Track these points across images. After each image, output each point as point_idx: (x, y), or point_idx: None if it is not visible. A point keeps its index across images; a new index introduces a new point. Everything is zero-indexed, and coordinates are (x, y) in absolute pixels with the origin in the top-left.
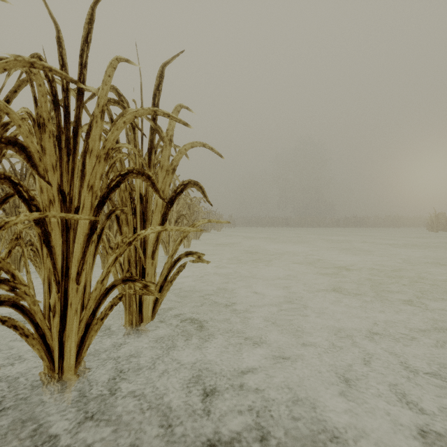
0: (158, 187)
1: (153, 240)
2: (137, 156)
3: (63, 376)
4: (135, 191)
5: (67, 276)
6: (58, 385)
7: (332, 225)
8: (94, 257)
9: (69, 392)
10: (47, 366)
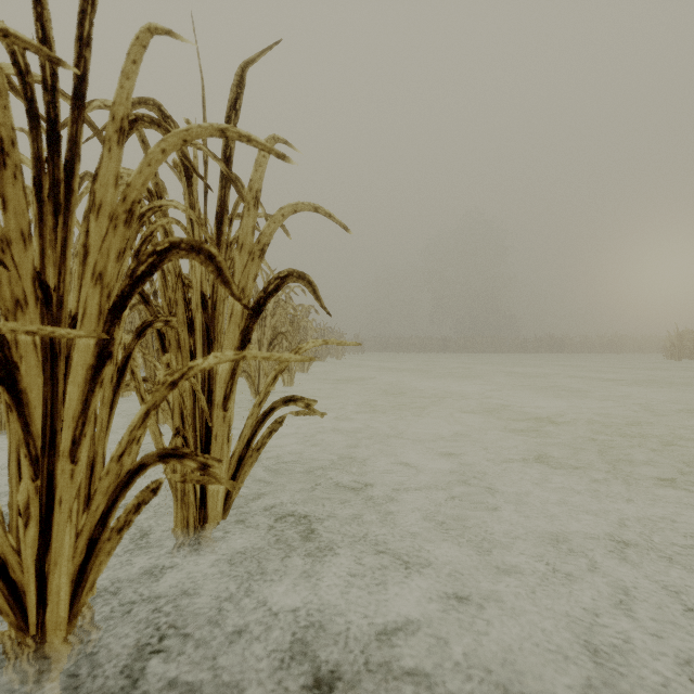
0: (228, 276)
1: (225, 376)
2: (197, 226)
3: (46, 641)
4: (193, 288)
5: (53, 447)
6: (35, 657)
7: (515, 349)
8: (112, 409)
9: (56, 671)
10: (12, 623)
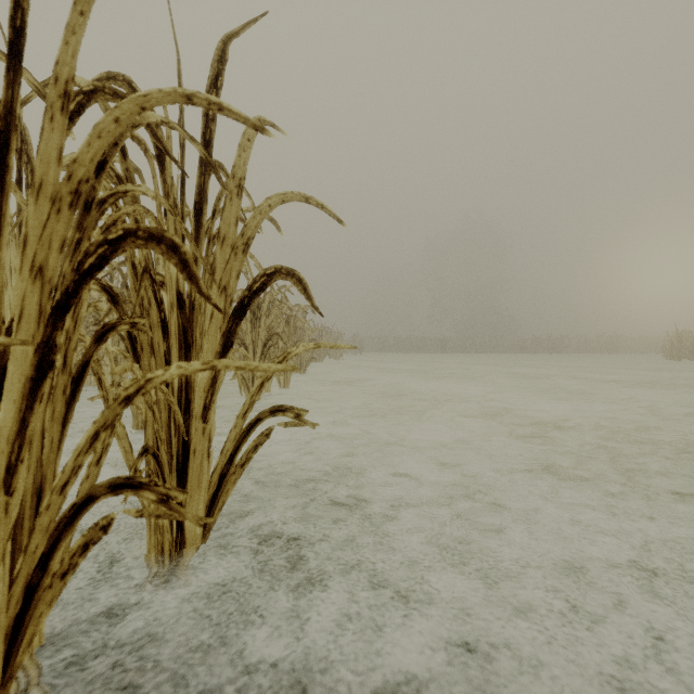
0: (195, 270)
1: (205, 384)
2: (171, 216)
3: None
4: (166, 286)
5: None
6: None
7: (513, 349)
8: (64, 425)
9: None
10: None
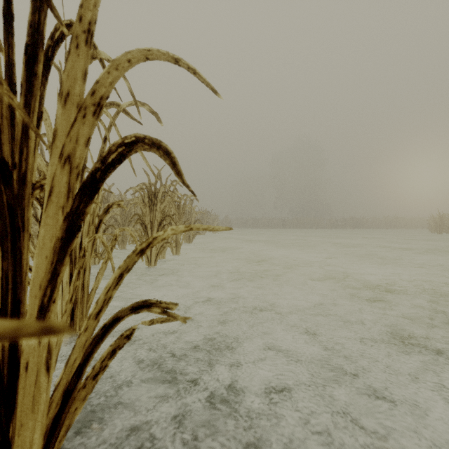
0: None
1: (42, 278)
2: None
3: None
4: None
5: None
6: None
7: (330, 226)
8: None
9: None
10: None
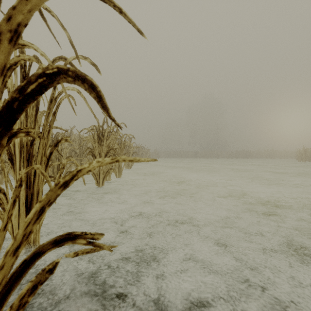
0: None
1: None
2: None
3: None
4: None
5: None
6: None
7: (227, 156)
8: None
9: None
10: None
